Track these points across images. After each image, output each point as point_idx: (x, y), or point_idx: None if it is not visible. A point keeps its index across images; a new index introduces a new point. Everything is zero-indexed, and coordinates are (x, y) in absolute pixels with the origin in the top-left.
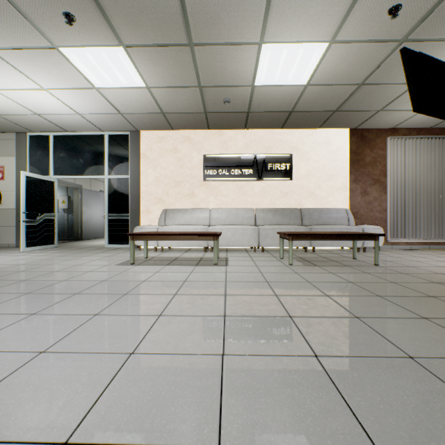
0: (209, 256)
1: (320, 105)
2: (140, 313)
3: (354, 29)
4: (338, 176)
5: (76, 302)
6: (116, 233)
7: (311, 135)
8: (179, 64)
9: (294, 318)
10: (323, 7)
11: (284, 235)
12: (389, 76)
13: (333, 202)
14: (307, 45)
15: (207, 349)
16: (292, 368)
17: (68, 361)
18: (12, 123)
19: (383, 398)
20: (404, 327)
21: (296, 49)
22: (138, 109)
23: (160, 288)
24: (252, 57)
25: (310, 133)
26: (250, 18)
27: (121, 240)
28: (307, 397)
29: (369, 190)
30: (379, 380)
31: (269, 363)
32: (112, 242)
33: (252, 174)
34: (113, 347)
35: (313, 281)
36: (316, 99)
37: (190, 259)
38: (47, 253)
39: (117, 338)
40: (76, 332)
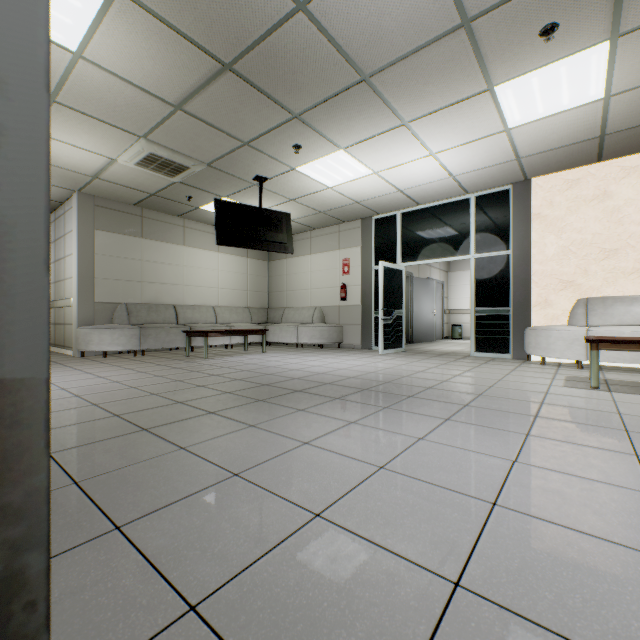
0: None
1: None
2: None
3: None
4: None
5: None
6: (487, 337)
7: None
8: None
9: None
10: None
11: None
12: None
13: None
14: None
15: None
16: None
17: None
18: (365, 208)
19: None
20: None
21: None
22: (555, 143)
23: None
24: None
25: None
26: None
27: (494, 346)
28: None
29: None
30: None
31: None
32: (481, 349)
33: None
34: None
35: None
36: None
37: None
38: (413, 359)
39: None
40: None
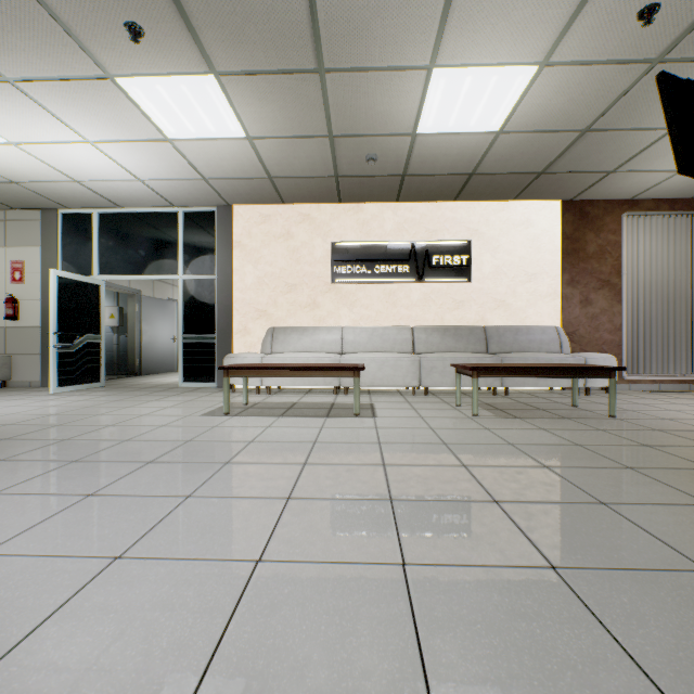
0: (344, 401)
1: (517, 163)
2: (256, 495)
3: (580, 44)
4: (545, 276)
5: (152, 475)
6: (195, 366)
7: (502, 210)
8: (301, 101)
9: (502, 504)
10: (534, 10)
11: (464, 369)
12: (631, 117)
13: (536, 317)
14: (504, 70)
15: (376, 554)
16: (519, 587)
17: (161, 572)
18: (37, 195)
19: (680, 641)
20: (683, 521)
21: (486, 76)
22: (232, 172)
23: (279, 453)
24: (415, 89)
25: (499, 208)
26: (417, 28)
27: (203, 375)
28: (556, 637)
29: (593, 298)
30: (667, 610)
31: (481, 580)
32: (190, 379)
33: (408, 273)
34: (227, 550)
35: (517, 444)
36: (512, 154)
37: (314, 407)
38: (91, 396)
39: (230, 535)
40: (163, 524)
